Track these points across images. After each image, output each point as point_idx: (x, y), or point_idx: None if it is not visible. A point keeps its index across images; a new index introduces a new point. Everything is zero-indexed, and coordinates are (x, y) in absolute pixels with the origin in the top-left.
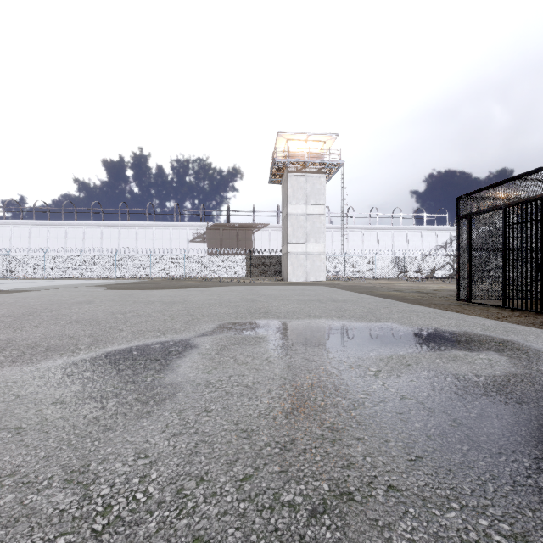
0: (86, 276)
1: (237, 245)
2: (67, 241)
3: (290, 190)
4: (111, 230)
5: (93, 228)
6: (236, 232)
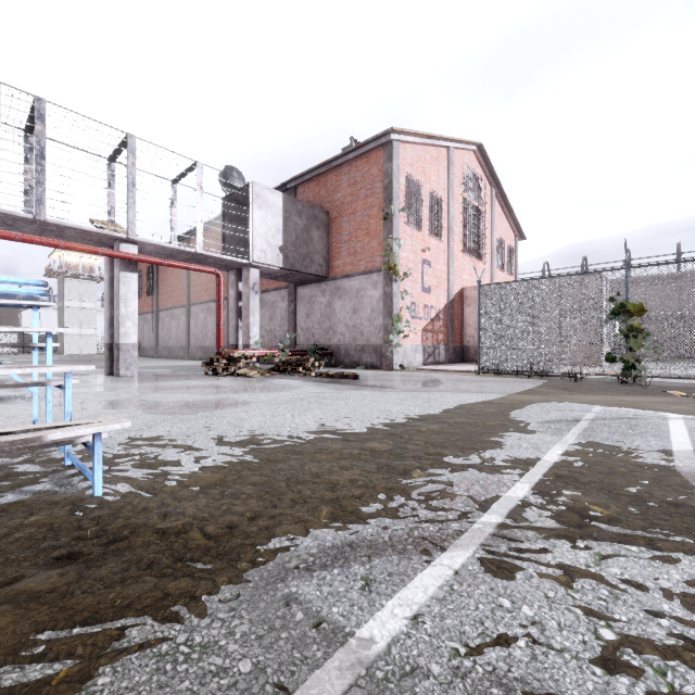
0: None
1: (0, 322)
2: None
3: (67, 290)
4: None
5: None
6: None
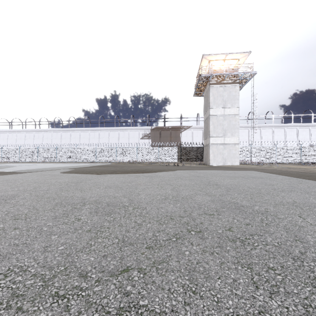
0: (79, 160)
1: (170, 140)
2: (71, 140)
3: (211, 98)
4: (94, 133)
5: (85, 132)
6: (169, 132)
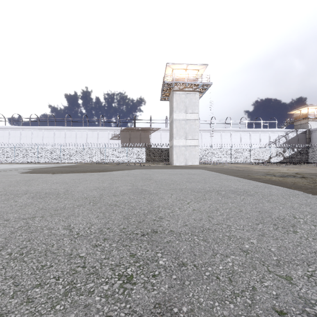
0: (41, 161)
1: (140, 141)
2: (32, 139)
3: (175, 103)
4: (60, 132)
5: (49, 131)
6: (139, 133)
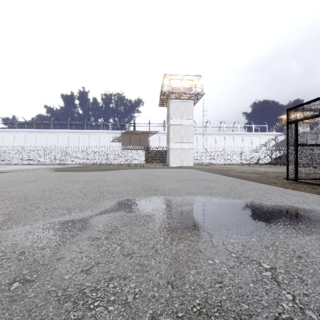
0: (48, 162)
1: (140, 144)
2: (37, 141)
3: (172, 110)
4: (63, 135)
5: (53, 134)
6: (139, 136)
